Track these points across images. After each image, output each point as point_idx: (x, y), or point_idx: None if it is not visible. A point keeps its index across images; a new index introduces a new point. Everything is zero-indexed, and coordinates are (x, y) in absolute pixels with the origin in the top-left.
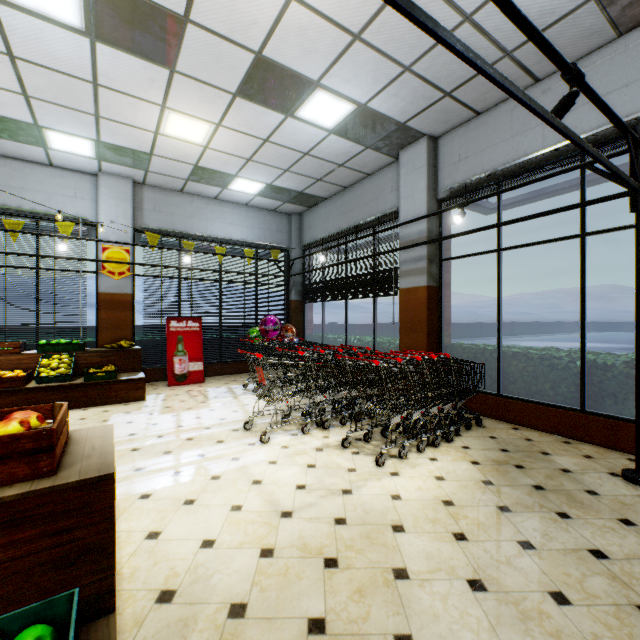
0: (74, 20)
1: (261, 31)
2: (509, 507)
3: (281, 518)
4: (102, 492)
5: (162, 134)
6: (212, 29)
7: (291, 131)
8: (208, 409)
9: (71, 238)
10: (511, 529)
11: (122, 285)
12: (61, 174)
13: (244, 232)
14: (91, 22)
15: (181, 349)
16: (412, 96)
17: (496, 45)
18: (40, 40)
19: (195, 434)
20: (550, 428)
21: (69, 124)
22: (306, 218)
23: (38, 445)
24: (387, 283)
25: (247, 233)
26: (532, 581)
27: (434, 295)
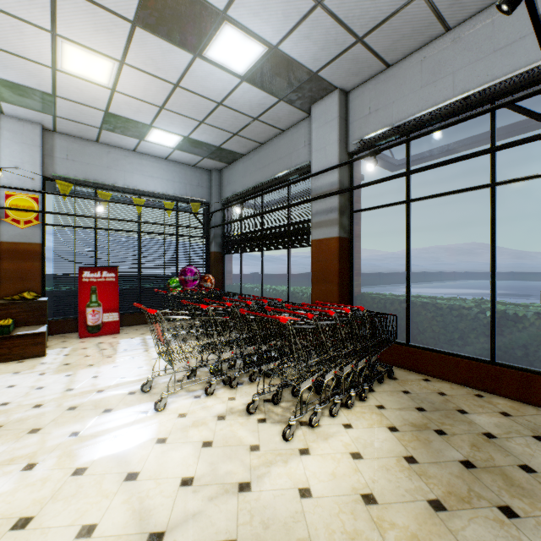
0: None
1: None
2: (442, 501)
3: None
4: None
5: (61, 70)
6: None
7: (202, 75)
8: (111, 365)
9: None
10: None
11: (29, 234)
12: None
13: (164, 185)
14: None
15: (95, 300)
16: (324, 39)
17: None
18: None
19: (82, 400)
20: (460, 379)
21: None
22: (226, 174)
23: None
24: (300, 234)
25: (167, 186)
26: None
27: (345, 246)
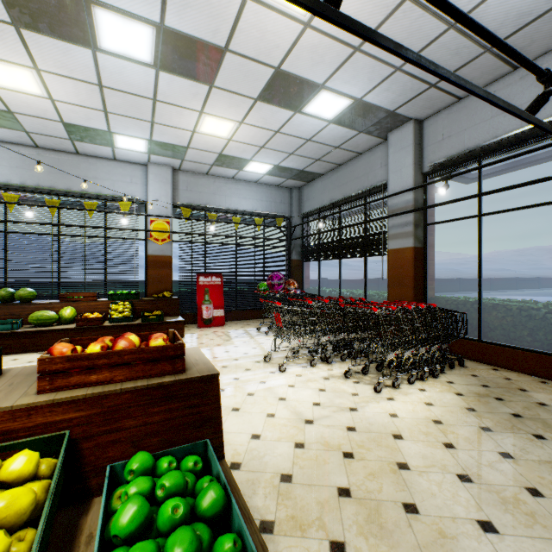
0: (147, 58)
1: (281, 52)
2: (490, 428)
3: (305, 424)
4: (212, 385)
5: (198, 132)
6: (244, 54)
7: (298, 123)
8: (233, 346)
9: (130, 214)
10: (492, 443)
11: (164, 249)
12: (121, 166)
13: (254, 204)
14: (158, 58)
15: (207, 299)
16: (401, 89)
17: (477, 44)
18: (121, 73)
19: (228, 363)
20: (528, 370)
21: (132, 129)
22: (305, 191)
23: (176, 353)
24: (377, 245)
25: (257, 205)
26: (511, 479)
27: (419, 255)
